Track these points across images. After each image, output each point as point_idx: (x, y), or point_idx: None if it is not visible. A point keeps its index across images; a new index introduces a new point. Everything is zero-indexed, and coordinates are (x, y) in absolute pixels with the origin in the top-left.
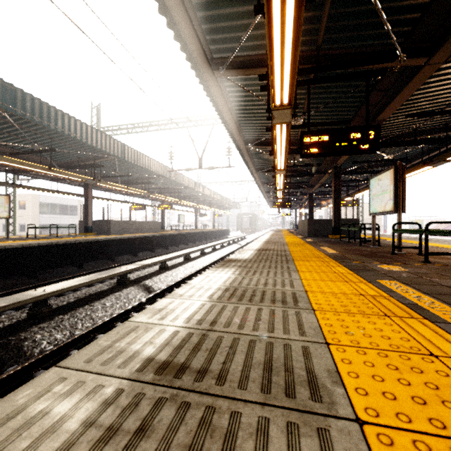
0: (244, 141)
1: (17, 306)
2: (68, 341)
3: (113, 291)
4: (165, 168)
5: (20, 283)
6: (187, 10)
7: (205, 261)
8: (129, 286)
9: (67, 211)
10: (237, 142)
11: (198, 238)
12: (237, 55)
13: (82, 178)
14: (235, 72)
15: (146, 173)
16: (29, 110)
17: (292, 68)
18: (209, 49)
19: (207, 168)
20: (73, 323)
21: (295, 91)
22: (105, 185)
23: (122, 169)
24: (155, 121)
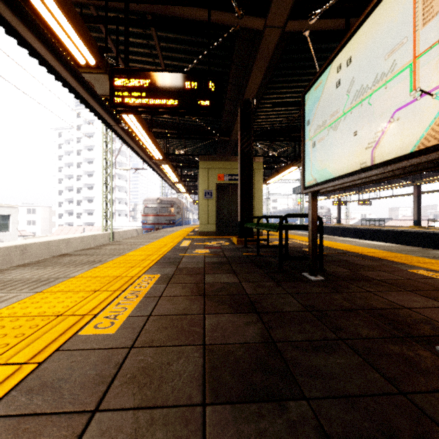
0: None
1: None
2: None
3: None
4: None
5: None
6: None
7: None
8: None
9: None
10: None
11: None
12: None
13: None
14: None
15: None
16: None
17: None
18: None
19: None
20: None
21: None
22: None
23: None
24: None
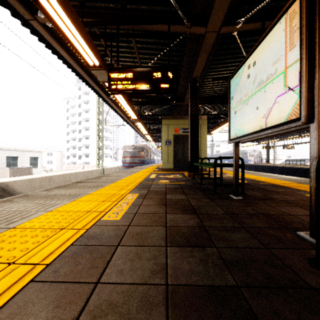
0: None
1: None
2: None
3: None
4: None
5: None
6: None
7: None
8: None
9: None
10: None
11: None
12: None
13: None
14: None
15: None
16: None
17: None
18: None
19: None
20: None
21: None
22: None
23: None
24: None
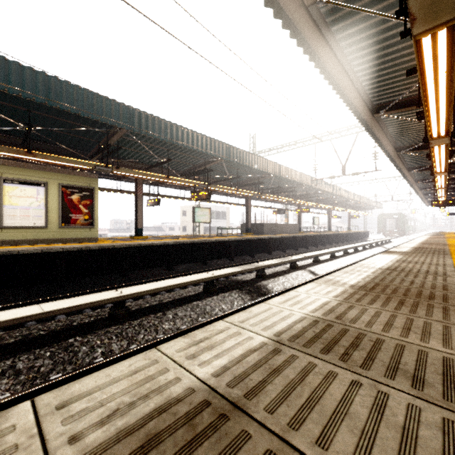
0: (395, 148)
1: (257, 269)
2: (289, 288)
3: (290, 271)
4: (308, 177)
5: (227, 263)
6: (358, 90)
7: (350, 259)
8: (299, 270)
9: (219, 216)
10: (387, 151)
11: (334, 240)
12: (395, 98)
13: (252, 194)
14: (392, 112)
15: (290, 183)
16: (235, 157)
17: (447, 119)
18: (371, 102)
19: (351, 174)
20: (281, 283)
21: (453, 120)
22: (264, 197)
23: (273, 182)
24: (300, 139)
